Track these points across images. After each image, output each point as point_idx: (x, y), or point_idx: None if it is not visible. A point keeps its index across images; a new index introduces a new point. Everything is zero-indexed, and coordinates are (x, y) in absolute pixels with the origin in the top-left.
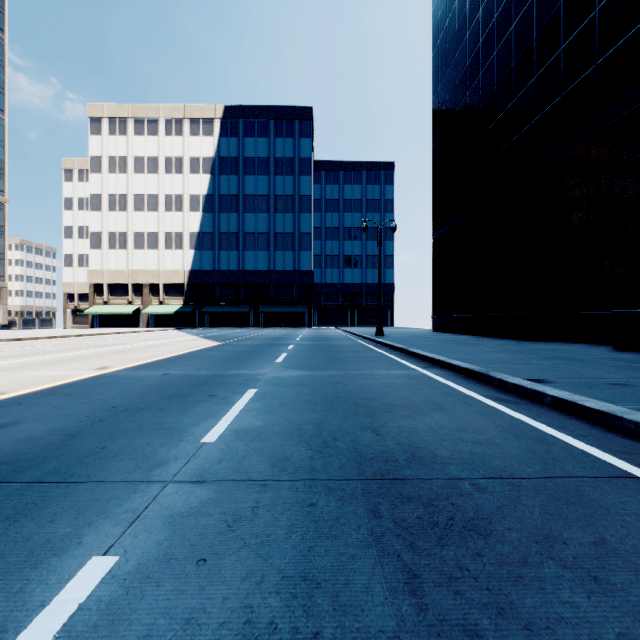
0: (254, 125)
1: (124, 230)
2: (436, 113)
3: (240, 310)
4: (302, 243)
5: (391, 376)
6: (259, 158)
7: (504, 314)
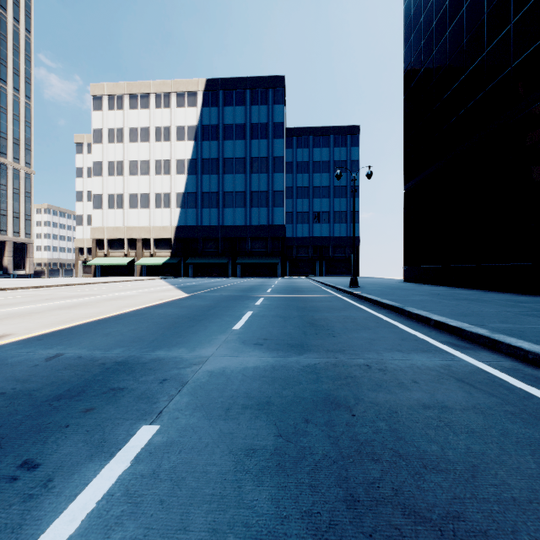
0: (232, 95)
1: (121, 192)
2: (408, 63)
3: (220, 261)
4: (275, 200)
5: (423, 375)
6: (237, 124)
7: (499, 264)
